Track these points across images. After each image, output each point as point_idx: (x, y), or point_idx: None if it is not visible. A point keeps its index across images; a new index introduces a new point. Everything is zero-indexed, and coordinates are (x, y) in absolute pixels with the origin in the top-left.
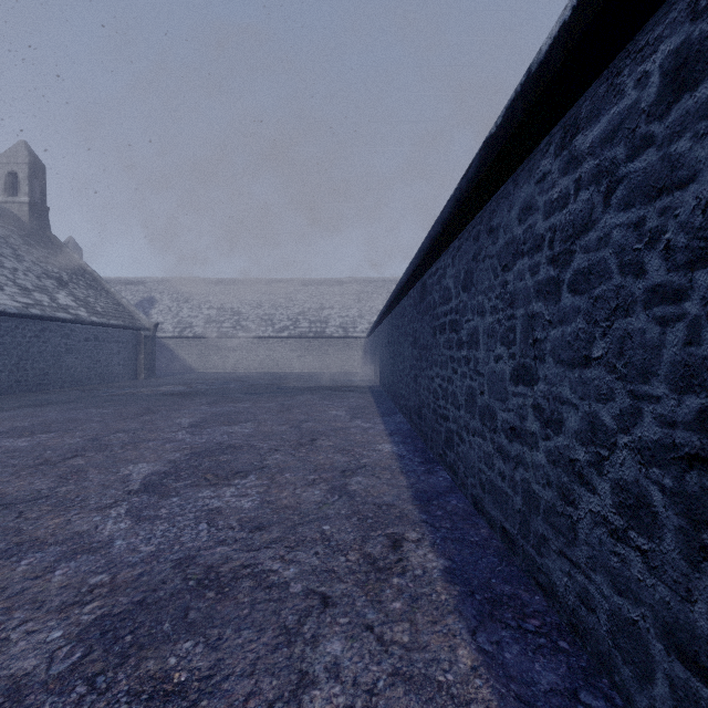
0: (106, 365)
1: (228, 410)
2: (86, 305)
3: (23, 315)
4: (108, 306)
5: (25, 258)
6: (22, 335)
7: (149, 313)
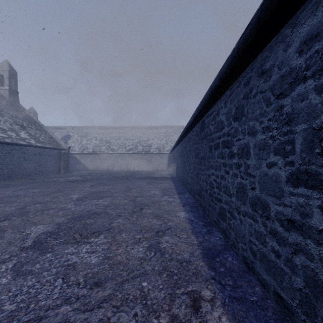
0: (44, 167)
1: (99, 190)
2: (35, 138)
3: (1, 142)
4: (46, 139)
5: (5, 115)
6: (1, 152)
7: (68, 142)
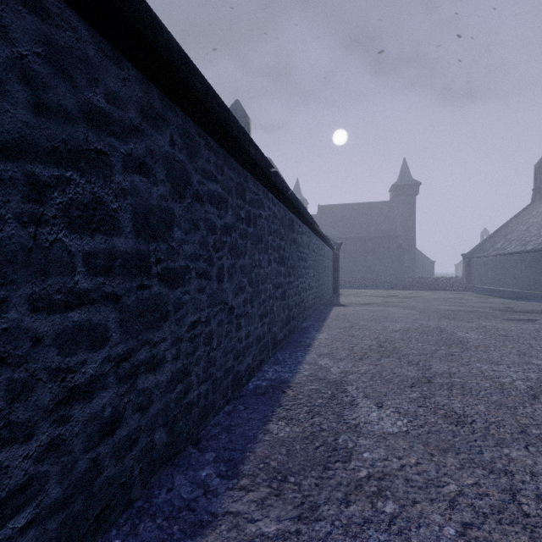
0: None
1: None
2: None
3: None
4: None
5: None
6: None
7: None
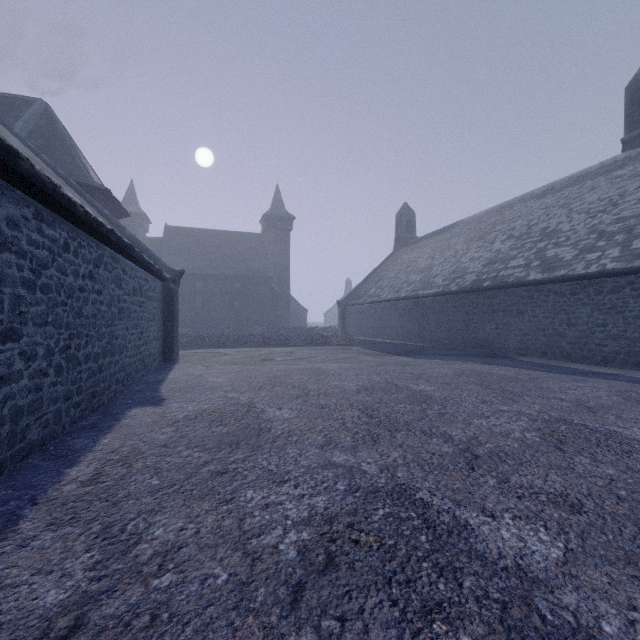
0: None
1: None
2: None
3: None
4: None
5: None
6: None
7: None
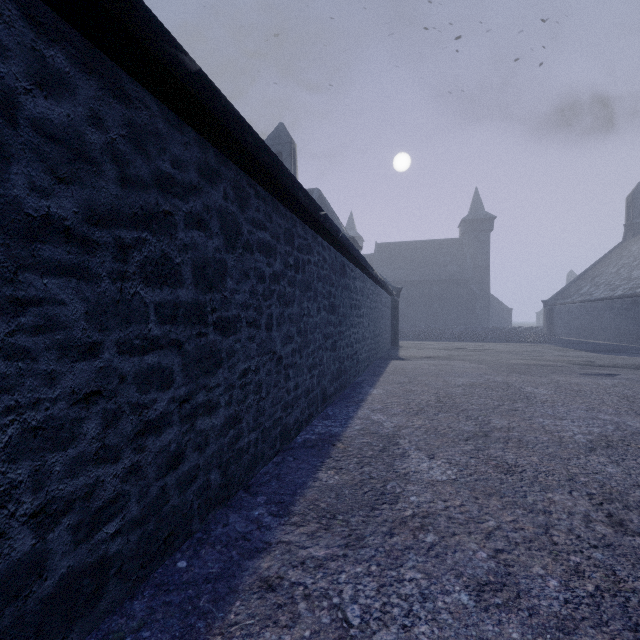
0: None
1: None
2: None
3: None
4: None
5: None
6: None
7: None
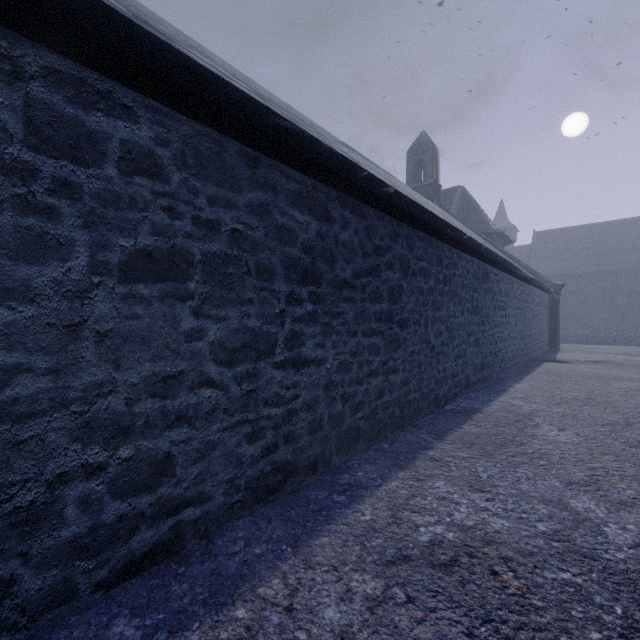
0: None
1: None
2: None
3: None
4: None
5: None
6: None
7: None
